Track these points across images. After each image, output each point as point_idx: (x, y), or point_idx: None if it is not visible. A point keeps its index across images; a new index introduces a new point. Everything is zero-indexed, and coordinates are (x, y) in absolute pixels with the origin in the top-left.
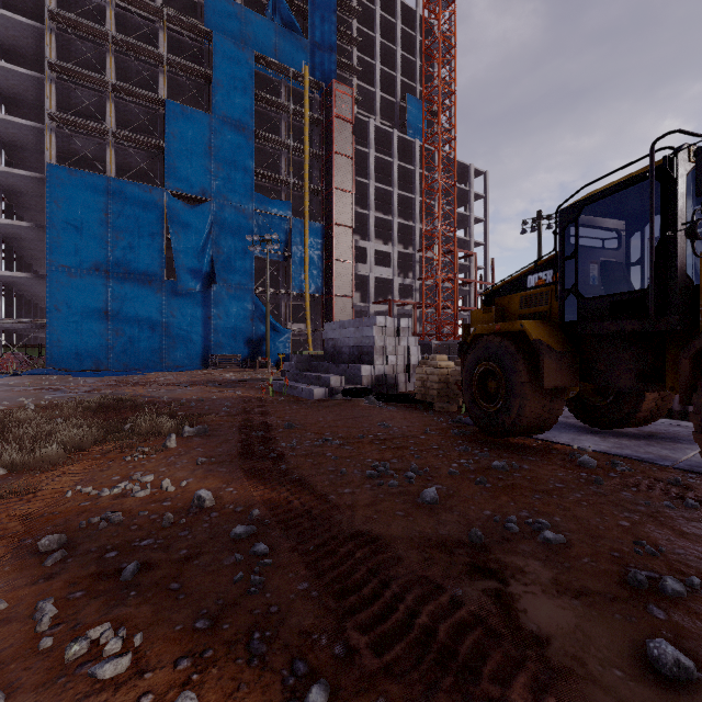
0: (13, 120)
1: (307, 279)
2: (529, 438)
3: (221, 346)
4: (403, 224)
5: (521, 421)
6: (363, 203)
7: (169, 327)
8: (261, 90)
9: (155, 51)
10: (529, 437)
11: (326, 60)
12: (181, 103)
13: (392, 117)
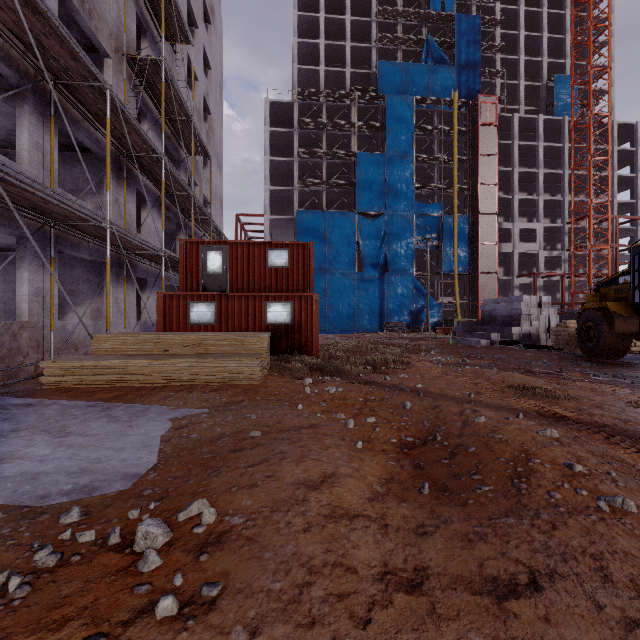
0: (279, 188)
1: (456, 261)
2: (617, 361)
3: (391, 315)
4: (549, 200)
5: (604, 349)
6: (506, 187)
7: (358, 303)
8: (417, 120)
9: (350, 123)
10: (617, 361)
11: (470, 76)
12: (366, 152)
13: (537, 99)
